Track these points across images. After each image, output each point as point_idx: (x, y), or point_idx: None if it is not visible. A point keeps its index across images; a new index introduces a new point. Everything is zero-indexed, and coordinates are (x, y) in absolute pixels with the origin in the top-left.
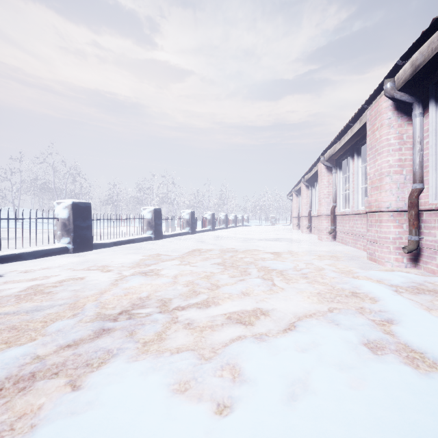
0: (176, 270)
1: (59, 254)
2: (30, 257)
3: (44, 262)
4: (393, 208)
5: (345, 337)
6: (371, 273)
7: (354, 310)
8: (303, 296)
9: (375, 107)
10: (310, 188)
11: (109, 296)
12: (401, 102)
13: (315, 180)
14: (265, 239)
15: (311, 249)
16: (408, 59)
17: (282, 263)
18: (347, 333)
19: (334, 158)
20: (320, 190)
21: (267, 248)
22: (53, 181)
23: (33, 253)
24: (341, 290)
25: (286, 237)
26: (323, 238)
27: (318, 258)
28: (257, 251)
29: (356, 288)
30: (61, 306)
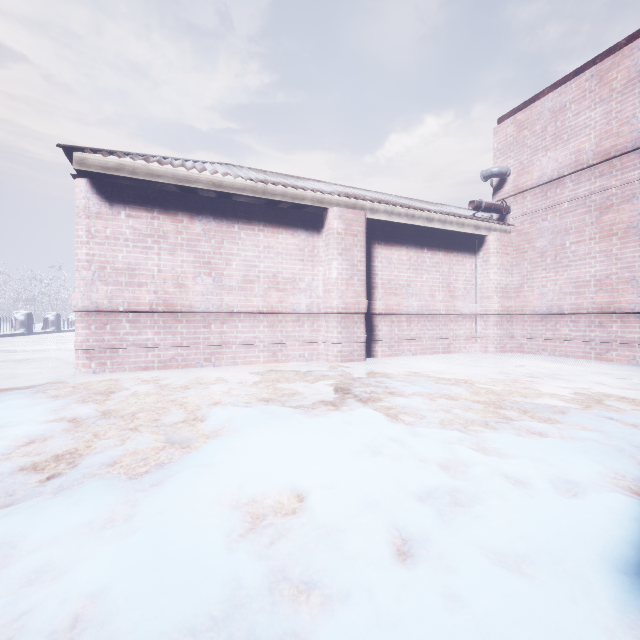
0: (22, 345)
1: None
2: None
3: None
4: None
5: None
6: None
7: None
8: None
9: None
10: None
11: None
12: None
13: None
14: None
15: None
16: None
17: None
18: None
19: None
20: None
21: None
22: None
23: None
24: None
25: None
26: None
27: None
28: None
29: None
30: None
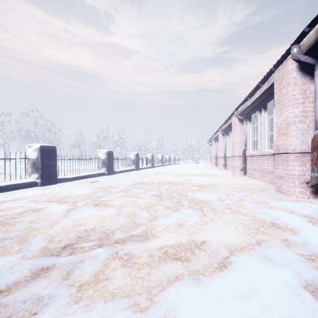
0: (121, 201)
1: (29, 187)
2: (4, 190)
3: (15, 194)
4: (298, 150)
5: (283, 279)
6: (283, 204)
7: (280, 243)
8: (230, 227)
9: (282, 70)
10: (225, 136)
11: (58, 228)
12: (305, 64)
13: (229, 130)
14: (192, 174)
15: (229, 182)
16: (314, 26)
17: (208, 194)
18: (283, 273)
19: (245, 112)
20: (234, 137)
21: (195, 182)
22: (34, 130)
23: (7, 187)
24: (262, 221)
25: (207, 172)
26: (236, 173)
27: (236, 190)
28: (187, 184)
29: (274, 219)
30: (11, 240)
